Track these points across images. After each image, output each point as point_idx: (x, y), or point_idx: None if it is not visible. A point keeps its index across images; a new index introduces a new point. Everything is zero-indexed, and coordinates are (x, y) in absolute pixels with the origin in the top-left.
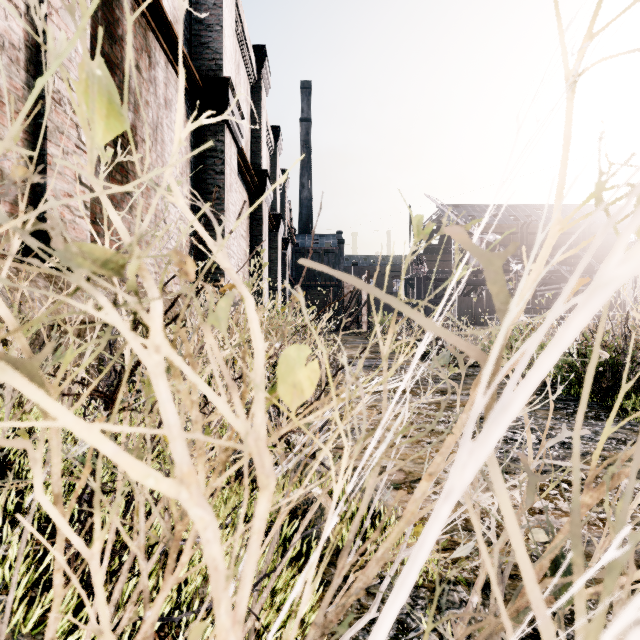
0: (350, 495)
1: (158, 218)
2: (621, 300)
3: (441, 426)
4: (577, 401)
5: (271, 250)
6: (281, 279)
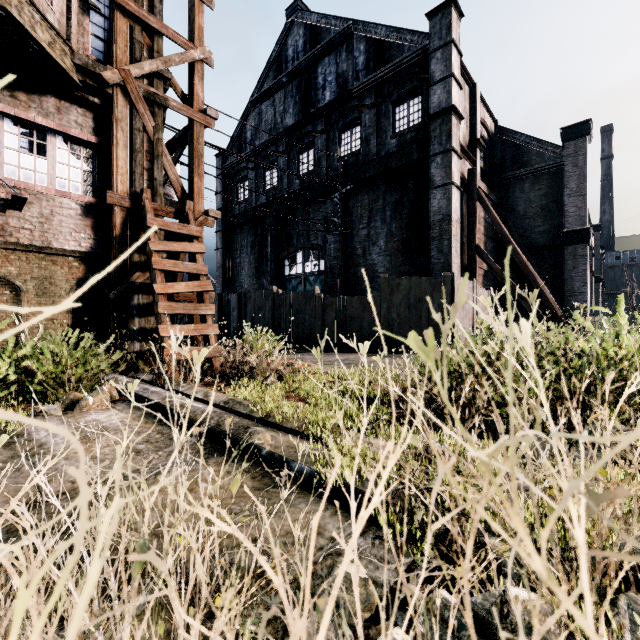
0: None
1: None
2: None
3: None
4: None
5: None
6: None
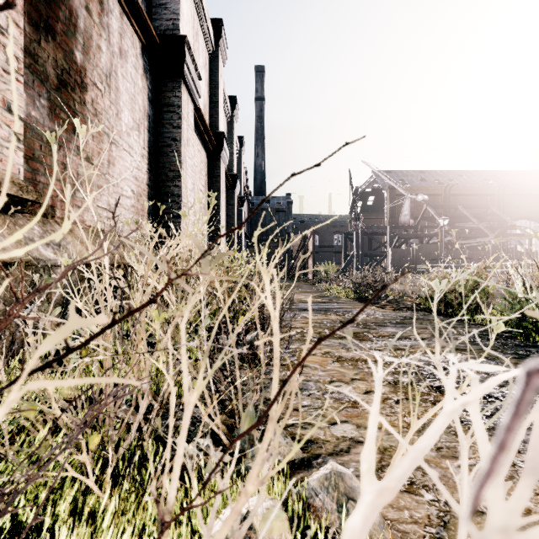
0: (313, 501)
1: (112, 164)
2: (534, 251)
3: (405, 378)
4: (537, 347)
5: (228, 206)
6: (238, 232)
